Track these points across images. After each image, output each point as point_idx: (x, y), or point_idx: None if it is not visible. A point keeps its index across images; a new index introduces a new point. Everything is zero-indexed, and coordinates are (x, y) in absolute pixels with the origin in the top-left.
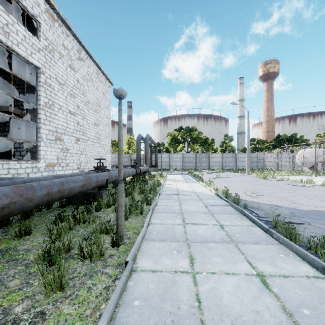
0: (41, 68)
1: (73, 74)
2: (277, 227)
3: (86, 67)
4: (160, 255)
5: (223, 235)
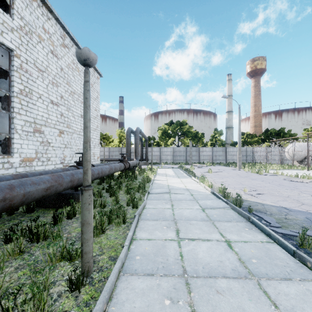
0: (15, 51)
1: (55, 61)
2: (304, 245)
3: (71, 55)
4: (143, 311)
5: (234, 262)
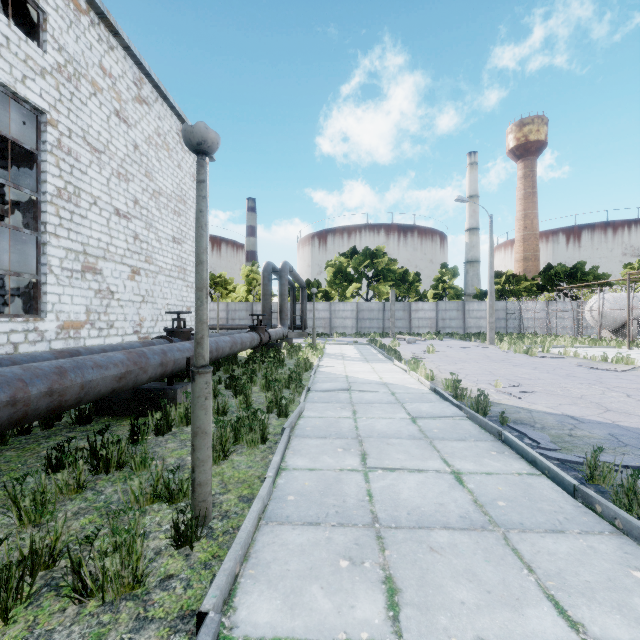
0: (48, 113)
1: (124, 131)
2: (595, 479)
3: (155, 119)
4: (303, 575)
5: (465, 505)
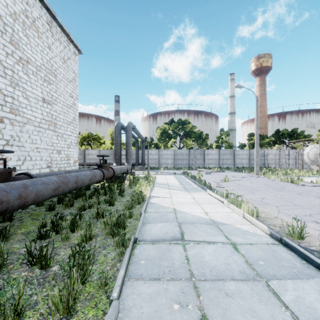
0: None
1: None
2: None
3: (22, 2)
4: None
5: None
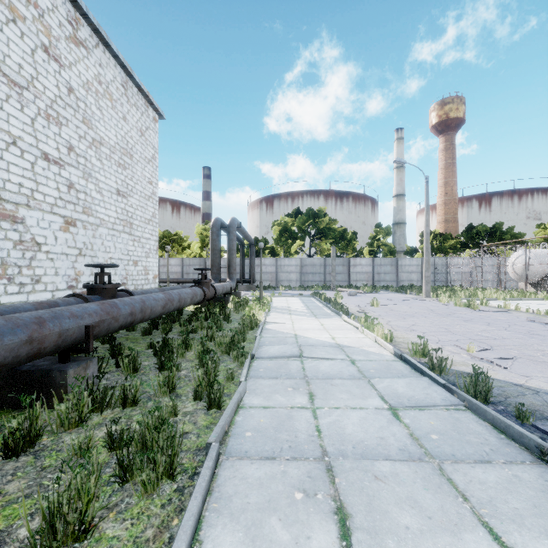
0: None
1: (55, 70)
2: None
3: (95, 65)
4: None
5: None
